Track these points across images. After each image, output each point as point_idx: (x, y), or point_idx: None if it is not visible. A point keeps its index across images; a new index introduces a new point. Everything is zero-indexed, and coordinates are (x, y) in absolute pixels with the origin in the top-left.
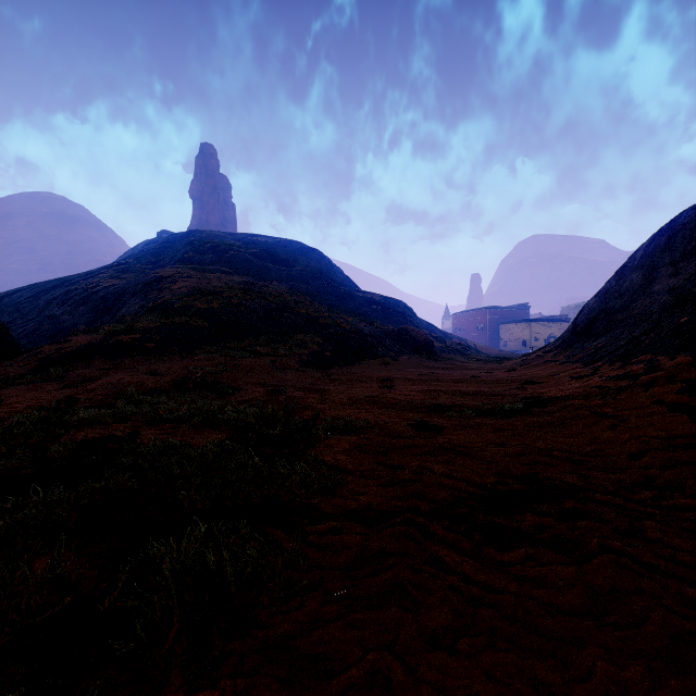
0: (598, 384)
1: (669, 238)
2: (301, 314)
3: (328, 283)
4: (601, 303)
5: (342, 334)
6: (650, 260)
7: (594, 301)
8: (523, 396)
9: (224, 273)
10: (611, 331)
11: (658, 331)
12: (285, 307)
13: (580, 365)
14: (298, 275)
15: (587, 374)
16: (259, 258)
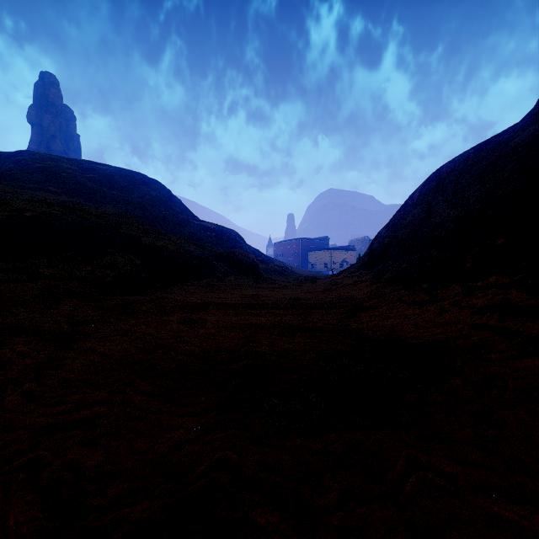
0: (480, 321)
1: (438, 183)
2: (122, 234)
3: (167, 210)
4: (391, 233)
5: (166, 255)
6: (426, 199)
7: (385, 231)
8: (370, 335)
9: (50, 192)
10: (407, 254)
11: (474, 252)
12: (104, 225)
13: (398, 287)
14: (136, 201)
15: (426, 300)
16: (96, 182)
